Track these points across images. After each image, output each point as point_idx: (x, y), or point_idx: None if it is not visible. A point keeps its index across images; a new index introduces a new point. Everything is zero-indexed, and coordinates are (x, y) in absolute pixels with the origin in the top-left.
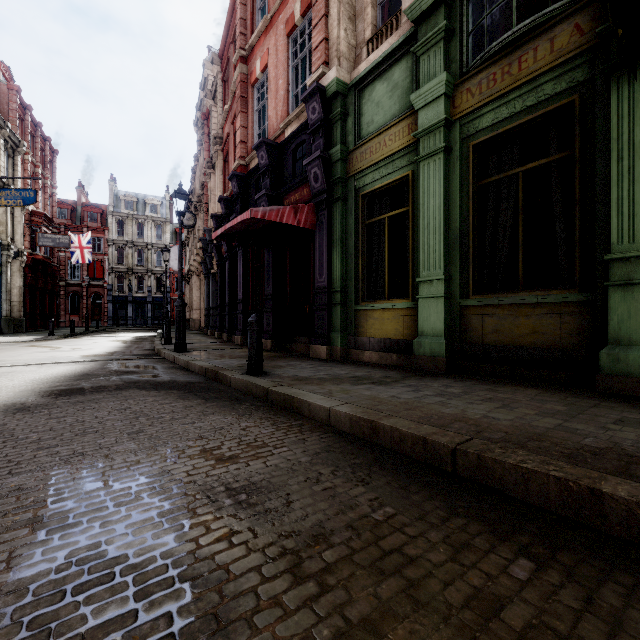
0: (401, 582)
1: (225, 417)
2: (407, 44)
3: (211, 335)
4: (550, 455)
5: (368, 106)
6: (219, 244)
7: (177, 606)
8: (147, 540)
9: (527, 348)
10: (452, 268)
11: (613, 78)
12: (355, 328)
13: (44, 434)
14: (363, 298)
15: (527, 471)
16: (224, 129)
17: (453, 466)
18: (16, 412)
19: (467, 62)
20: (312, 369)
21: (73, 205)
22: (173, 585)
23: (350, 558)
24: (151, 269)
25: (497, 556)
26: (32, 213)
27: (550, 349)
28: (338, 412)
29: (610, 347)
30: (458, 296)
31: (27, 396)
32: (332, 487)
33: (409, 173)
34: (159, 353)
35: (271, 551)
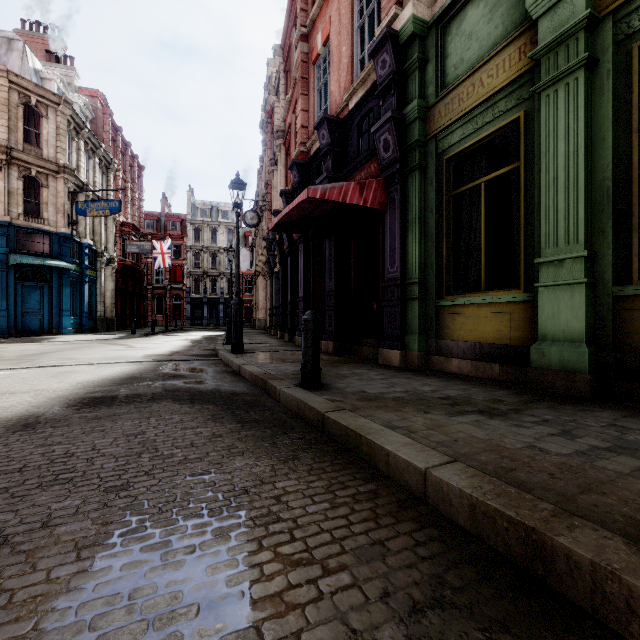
0: None
1: (257, 463)
2: None
3: (274, 335)
4: None
5: (455, 42)
6: (281, 241)
7: None
8: None
9: None
10: (598, 240)
11: None
12: (437, 329)
13: (4, 478)
14: (448, 290)
15: None
16: (286, 121)
17: None
18: (18, 430)
19: None
20: (383, 382)
21: (158, 216)
22: None
23: None
24: (223, 272)
25: None
26: (122, 224)
27: None
28: (443, 483)
29: None
30: (610, 281)
31: (53, 405)
32: None
33: (520, 115)
34: (217, 354)
35: None
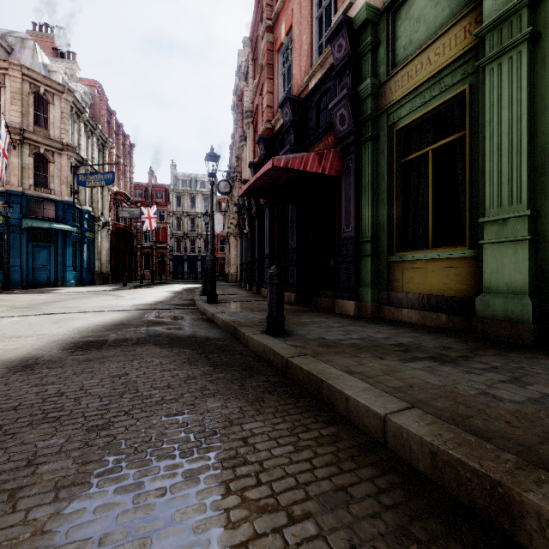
0: None
1: (226, 405)
2: None
3: (244, 287)
4: None
5: (405, 26)
6: (250, 206)
7: None
8: None
9: None
10: (540, 200)
11: None
12: (388, 282)
13: None
14: (398, 248)
15: None
16: (254, 103)
17: None
18: (18, 371)
19: None
20: (340, 329)
21: (146, 186)
22: None
23: None
24: (200, 233)
25: None
26: (116, 193)
27: None
28: (403, 430)
29: None
30: None
31: (52, 348)
32: None
33: (465, 88)
34: (195, 303)
35: None
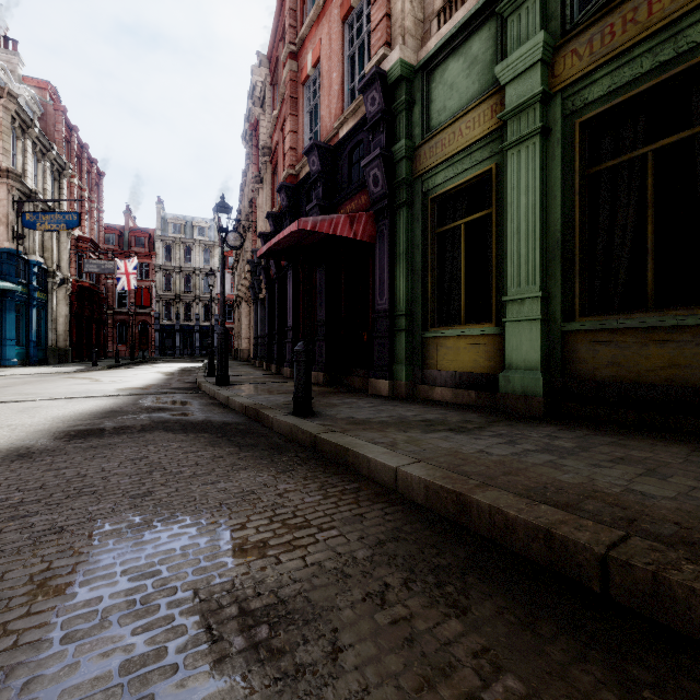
0: None
1: (259, 474)
2: (489, 6)
3: (259, 366)
4: None
5: (439, 90)
6: (267, 266)
7: None
8: None
9: (661, 387)
10: (551, 283)
11: None
12: (423, 359)
13: (30, 494)
14: (433, 323)
15: None
16: (273, 138)
17: (602, 583)
18: (15, 460)
19: (572, 16)
20: (371, 409)
21: (121, 230)
22: None
23: None
24: (199, 296)
25: None
26: (78, 238)
27: (697, 388)
28: (408, 475)
29: None
30: (559, 318)
31: (38, 438)
32: (407, 617)
33: (492, 166)
34: (200, 386)
35: None
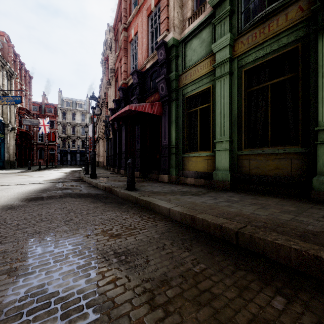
0: (210, 310)
1: (115, 212)
2: (209, 19)
3: (109, 169)
4: (290, 235)
5: (189, 51)
6: (113, 123)
7: (84, 323)
8: (70, 282)
9: (273, 176)
10: (233, 135)
11: (320, 34)
12: (182, 166)
13: (20, 221)
14: (186, 150)
15: (278, 245)
16: (115, 65)
17: (236, 241)
18: (7, 209)
19: (241, 27)
20: (160, 187)
21: (40, 104)
22: (82, 310)
23: (181, 295)
24: (79, 136)
25: (264, 294)
26: (20, 108)
27: (285, 177)
28: (174, 210)
29: (318, 176)
30: (236, 149)
31: (14, 201)
32: (171, 252)
33: (210, 86)
34: (82, 179)
35: (137, 290)
